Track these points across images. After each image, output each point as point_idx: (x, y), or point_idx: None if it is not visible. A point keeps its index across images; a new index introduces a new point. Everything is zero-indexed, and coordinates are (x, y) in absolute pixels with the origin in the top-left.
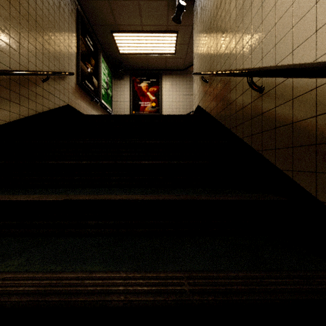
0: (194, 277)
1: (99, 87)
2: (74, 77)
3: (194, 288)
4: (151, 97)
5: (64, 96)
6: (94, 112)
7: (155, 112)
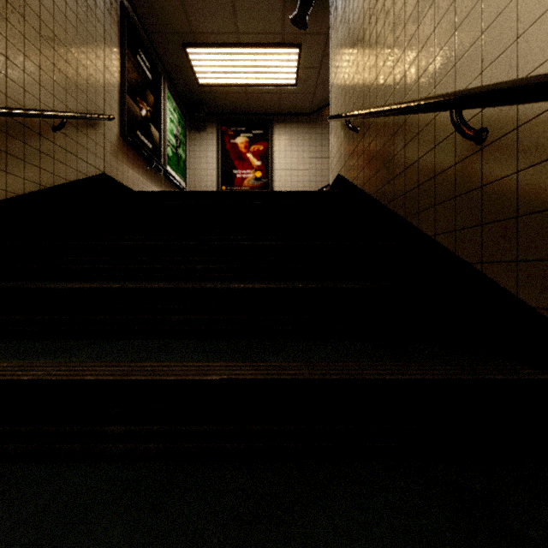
0: None
1: (161, 143)
2: (116, 124)
3: None
4: (253, 161)
5: (97, 157)
6: (154, 187)
7: (261, 188)
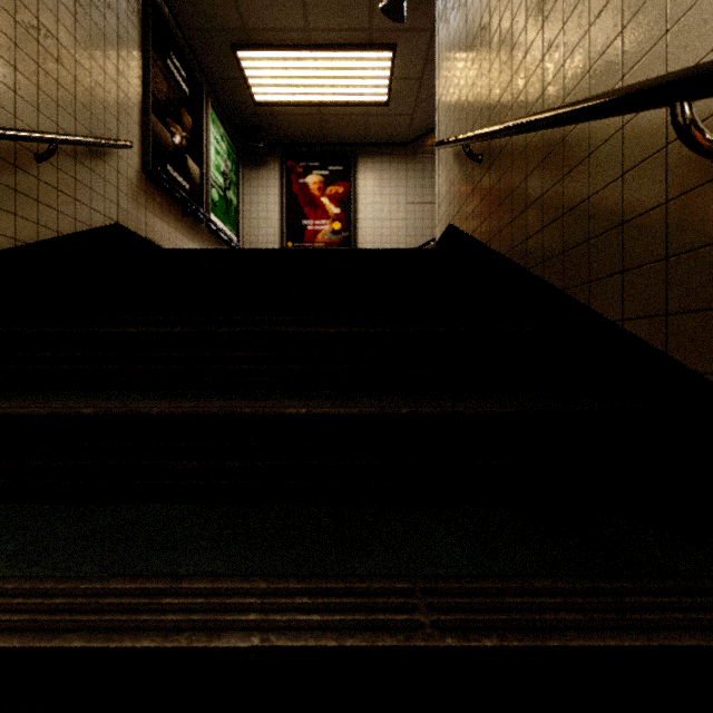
0: None
1: (203, 183)
2: (135, 154)
3: None
4: (330, 208)
5: (107, 200)
6: (193, 243)
7: (341, 245)
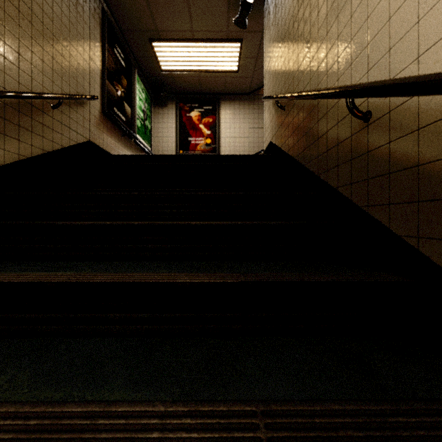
0: (275, 413)
1: (133, 117)
2: (98, 102)
3: (276, 435)
4: (204, 130)
5: (84, 128)
6: (127, 151)
7: (211, 152)
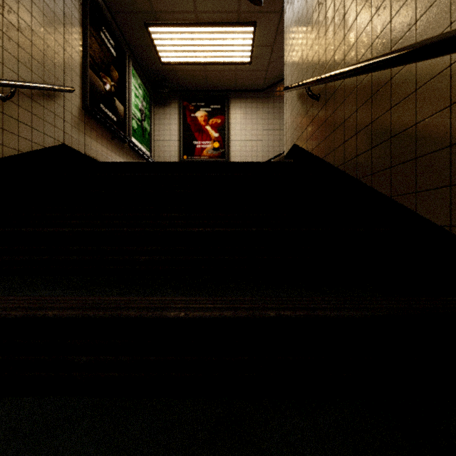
0: None
1: (126, 116)
2: (77, 96)
3: None
4: (212, 133)
5: (56, 128)
6: (119, 157)
7: (219, 157)
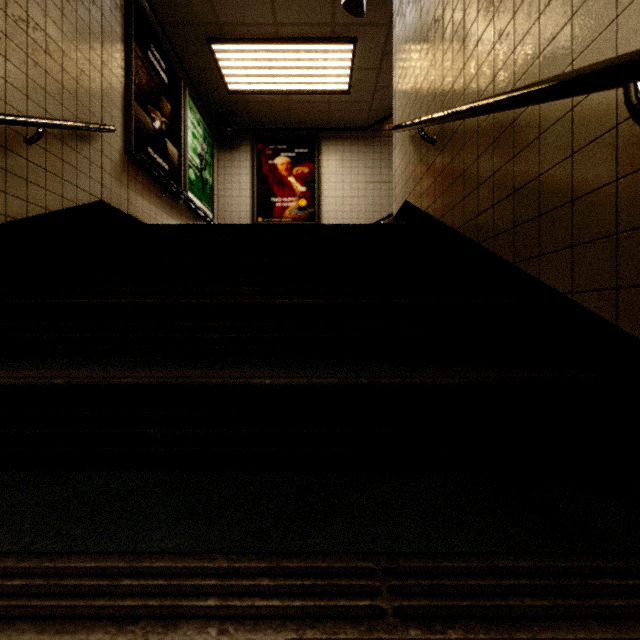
0: None
1: (181, 164)
2: (118, 137)
3: None
4: (296, 186)
5: (92, 180)
6: (172, 219)
7: (306, 220)
